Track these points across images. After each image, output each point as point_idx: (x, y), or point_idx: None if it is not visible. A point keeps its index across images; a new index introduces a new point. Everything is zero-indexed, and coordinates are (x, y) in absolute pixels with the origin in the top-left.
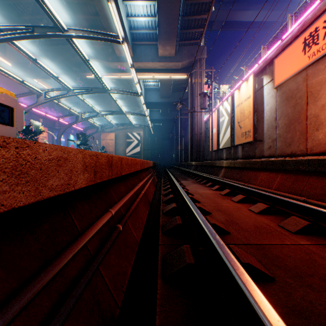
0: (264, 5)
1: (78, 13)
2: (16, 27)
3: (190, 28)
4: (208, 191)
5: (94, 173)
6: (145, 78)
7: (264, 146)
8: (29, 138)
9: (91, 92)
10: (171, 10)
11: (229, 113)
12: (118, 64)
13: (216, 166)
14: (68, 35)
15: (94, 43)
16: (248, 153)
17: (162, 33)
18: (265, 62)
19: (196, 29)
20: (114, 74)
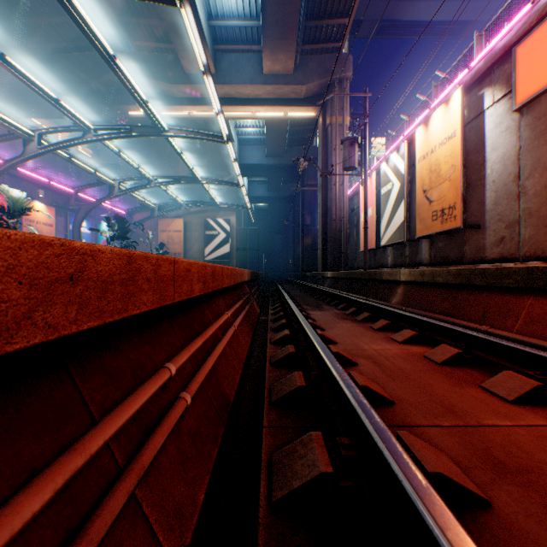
0: None
1: None
2: None
3: (324, 18)
4: (388, 348)
5: None
6: (239, 116)
7: (487, 238)
8: None
9: (131, 134)
10: None
11: (404, 174)
12: (187, 88)
13: (381, 280)
14: None
15: (142, 47)
16: (446, 254)
17: (269, 24)
18: (491, 58)
19: (334, 20)
20: (181, 107)
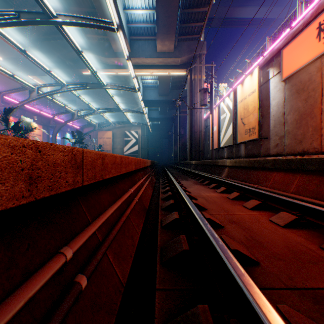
0: (264, 2)
1: (73, 5)
2: (0, 13)
3: (190, 22)
4: (213, 194)
5: (30, 181)
6: (143, 74)
7: (270, 144)
8: (19, 135)
9: (87, 87)
10: (170, 2)
11: (232, 109)
12: (115, 60)
13: (218, 165)
14: (57, 21)
15: (90, 37)
16: (252, 151)
17: (160, 26)
18: (272, 53)
19: (196, 23)
20: (111, 70)
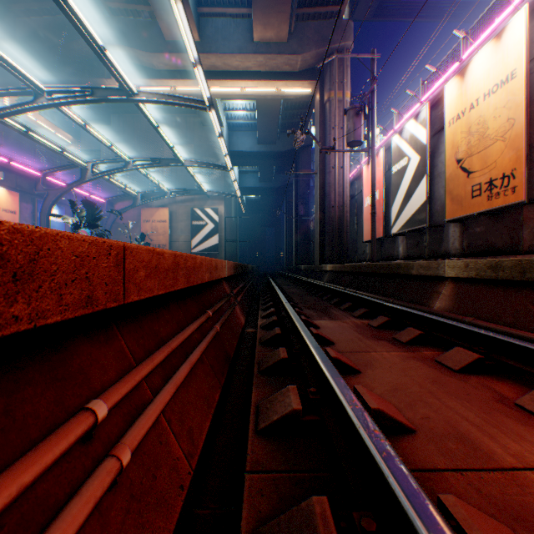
0: None
1: None
2: None
3: None
4: None
5: None
6: (227, 92)
7: None
8: None
9: (93, 98)
10: None
11: (426, 144)
12: (168, 58)
13: (407, 275)
14: None
15: (117, 11)
16: (488, 241)
17: None
18: None
19: None
20: (162, 81)
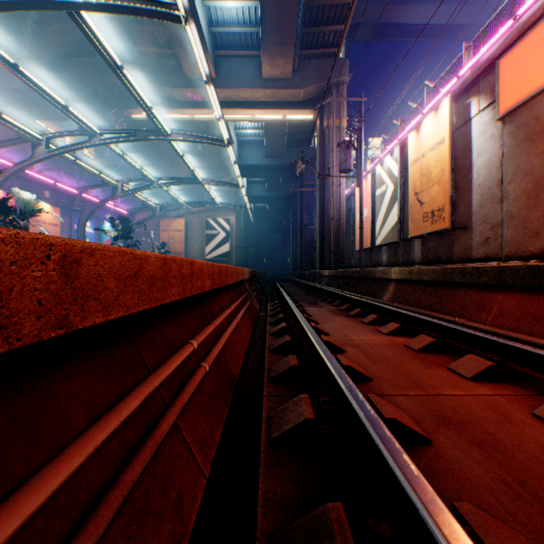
0: None
1: None
2: None
3: (321, 25)
4: (374, 338)
5: None
6: (239, 119)
7: (473, 238)
8: (6, 223)
9: (136, 138)
10: None
11: (397, 177)
12: (189, 92)
13: (374, 278)
14: (70, 2)
15: (145, 53)
16: (436, 253)
17: (268, 31)
18: (477, 69)
19: (331, 26)
20: (182, 110)
